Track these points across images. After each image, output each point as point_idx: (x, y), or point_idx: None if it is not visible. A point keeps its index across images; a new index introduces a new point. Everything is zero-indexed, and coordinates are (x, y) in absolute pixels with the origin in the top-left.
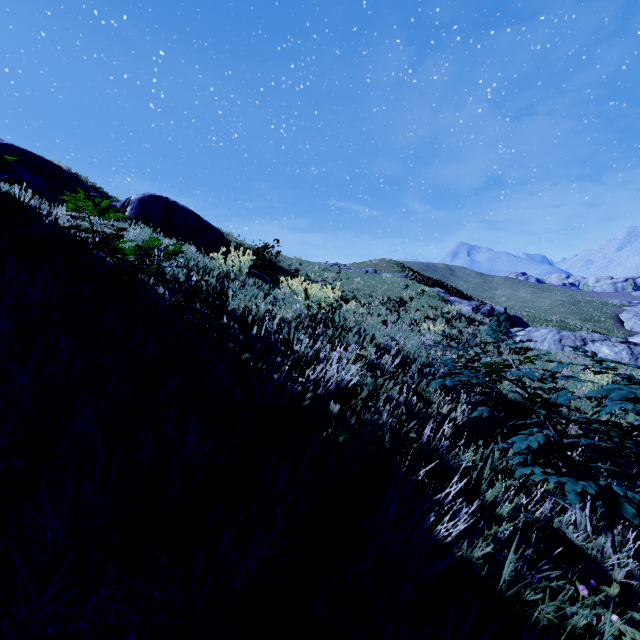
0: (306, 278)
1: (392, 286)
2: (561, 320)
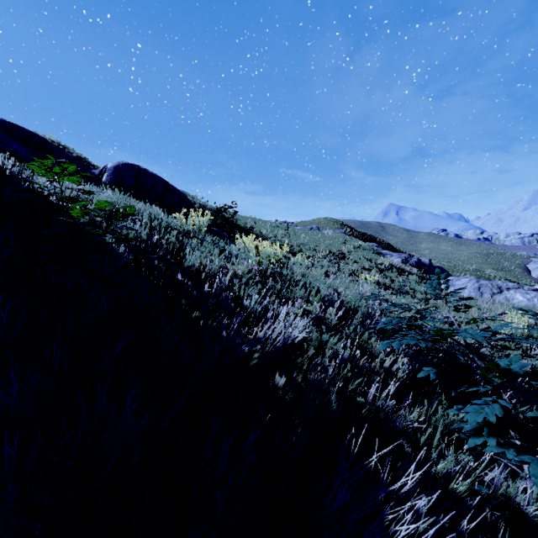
0: (259, 234)
1: (333, 241)
2: (477, 269)
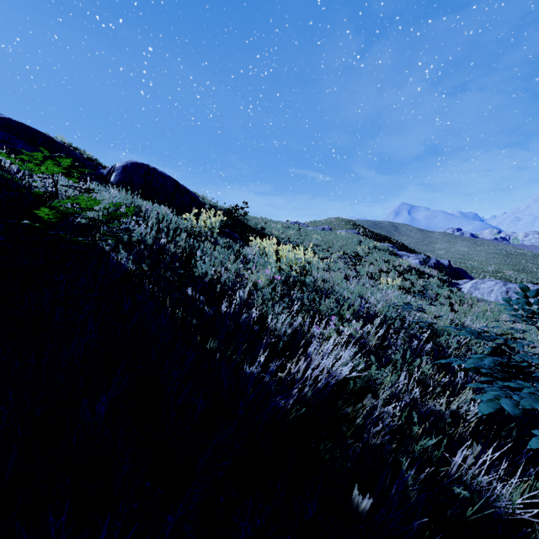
0: (271, 235)
1: (346, 242)
2: (497, 271)
